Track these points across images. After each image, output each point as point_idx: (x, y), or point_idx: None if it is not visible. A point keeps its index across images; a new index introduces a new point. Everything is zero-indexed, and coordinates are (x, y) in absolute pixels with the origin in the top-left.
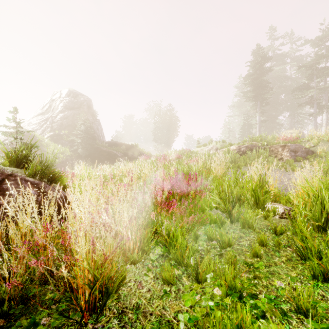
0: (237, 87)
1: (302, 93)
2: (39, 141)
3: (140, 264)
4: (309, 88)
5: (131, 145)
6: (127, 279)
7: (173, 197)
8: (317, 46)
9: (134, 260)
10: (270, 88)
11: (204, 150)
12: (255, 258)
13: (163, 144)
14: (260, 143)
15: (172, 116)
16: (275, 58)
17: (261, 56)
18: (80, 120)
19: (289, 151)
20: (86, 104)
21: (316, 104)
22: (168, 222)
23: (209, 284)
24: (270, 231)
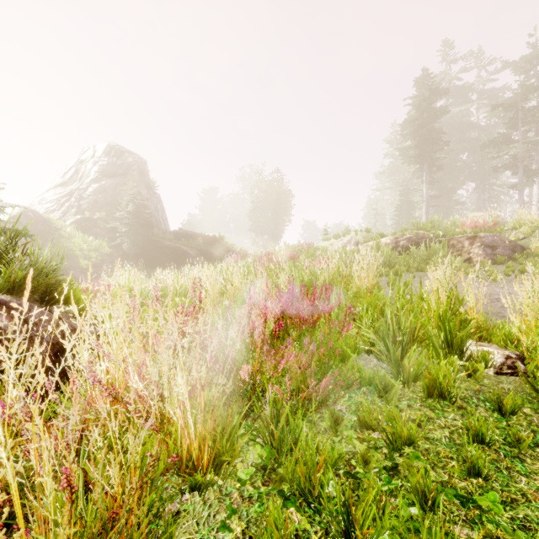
0: (388, 141)
1: (499, 151)
2: (56, 230)
3: (212, 493)
4: (510, 141)
5: (213, 237)
6: None
7: (285, 332)
8: (523, 71)
9: (199, 484)
10: (444, 141)
11: (335, 246)
12: (472, 479)
13: (267, 235)
14: (431, 232)
15: (282, 189)
16: (452, 94)
17: (431, 88)
18: (127, 195)
19: (482, 247)
20: (136, 168)
21: (523, 169)
22: (277, 390)
23: None
24: (489, 407)
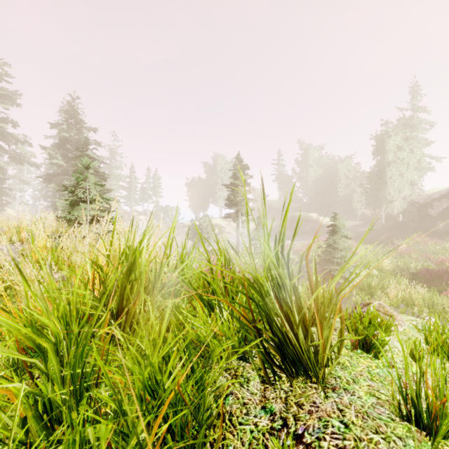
0: None
1: None
2: None
3: None
4: None
5: None
6: None
7: None
8: None
9: None
10: None
11: None
12: None
13: None
14: None
15: None
16: None
17: None
18: None
19: None
20: None
21: None
22: None
23: None
24: None
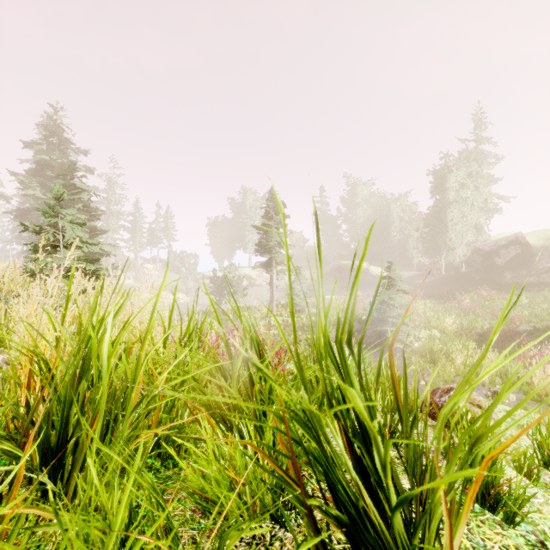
0: None
1: None
2: None
3: None
4: None
5: None
6: None
7: None
8: None
9: None
10: None
11: None
12: None
13: None
14: None
15: None
16: None
17: None
18: None
19: None
20: None
21: None
22: None
23: None
24: None
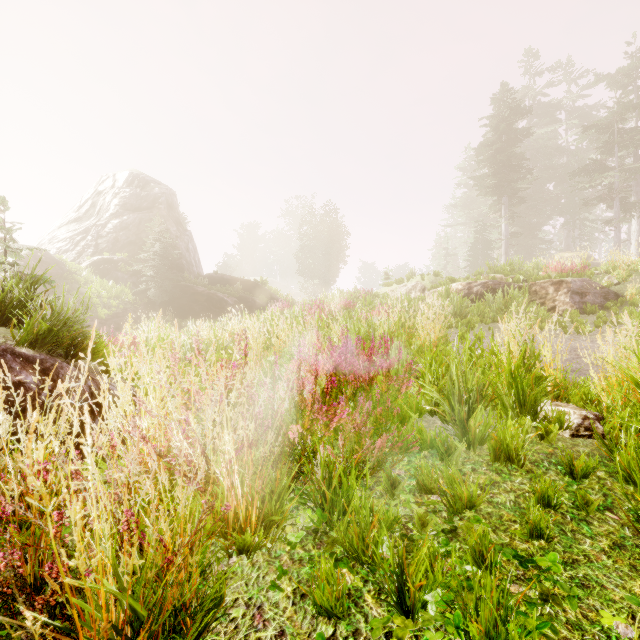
0: (461, 168)
1: (591, 180)
2: (70, 274)
3: (261, 556)
4: (604, 169)
5: (254, 281)
6: (228, 599)
7: (338, 390)
8: (620, 86)
9: (247, 546)
10: (527, 169)
11: (398, 292)
12: (535, 541)
13: (317, 280)
14: (510, 277)
15: (335, 225)
16: (536, 112)
17: (511, 106)
18: (153, 232)
19: (569, 294)
20: (164, 201)
21: (620, 201)
22: (329, 450)
23: (434, 619)
24: (559, 470)
